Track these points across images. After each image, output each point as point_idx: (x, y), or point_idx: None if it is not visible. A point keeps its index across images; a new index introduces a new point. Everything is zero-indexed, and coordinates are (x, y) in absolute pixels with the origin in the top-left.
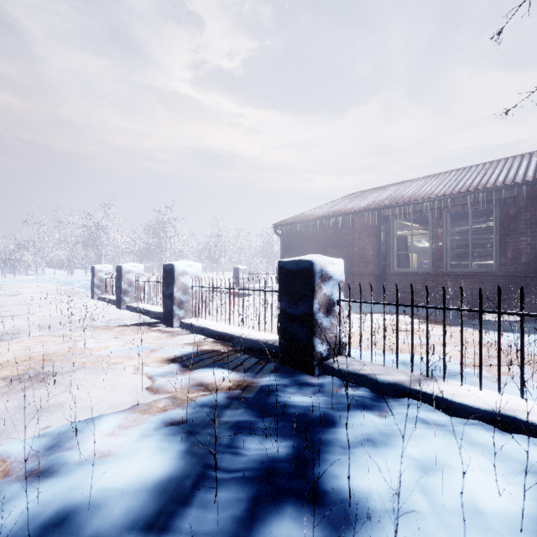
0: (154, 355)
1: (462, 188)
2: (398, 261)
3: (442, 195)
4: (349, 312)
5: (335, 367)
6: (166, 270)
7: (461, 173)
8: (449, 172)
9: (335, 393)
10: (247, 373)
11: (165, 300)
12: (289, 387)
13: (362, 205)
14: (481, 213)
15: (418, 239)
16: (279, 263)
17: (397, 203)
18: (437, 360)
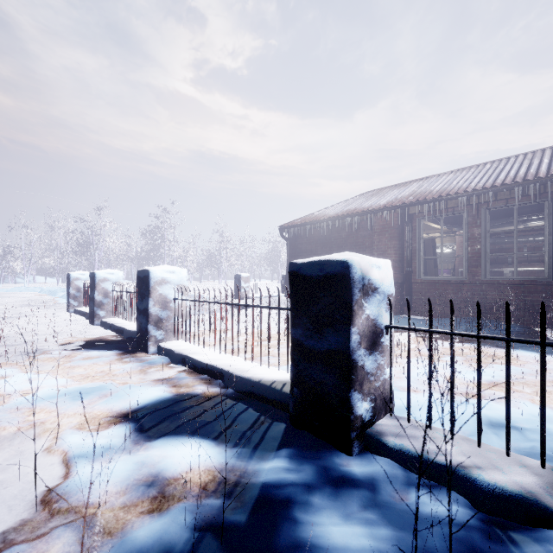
0: (101, 406)
1: (506, 179)
2: (424, 267)
3: (482, 187)
4: (408, 347)
5: (388, 443)
6: (140, 278)
7: (499, 164)
8: (482, 165)
9: (402, 515)
10: (239, 451)
11: (139, 317)
12: (312, 493)
13: (381, 203)
14: (525, 210)
15: (437, 244)
16: (291, 265)
17: (425, 199)
18: (534, 416)
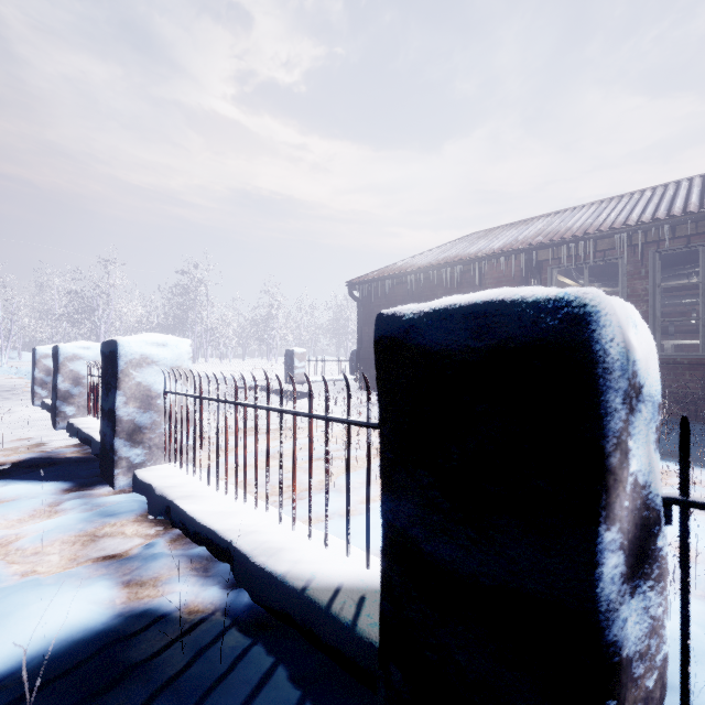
0: None
1: (690, 206)
2: None
3: (652, 219)
4: None
5: None
6: (104, 355)
7: (666, 190)
8: (638, 192)
9: None
10: None
11: (102, 424)
12: None
13: (495, 247)
14: None
15: None
16: (383, 322)
17: (562, 238)
18: None
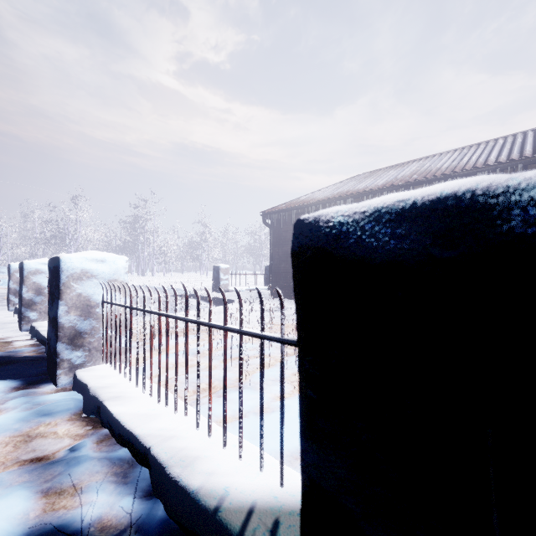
0: None
1: None
2: None
3: (508, 159)
4: None
5: None
6: (50, 269)
7: (516, 138)
8: (492, 141)
9: None
10: None
11: (48, 329)
12: None
13: (379, 184)
14: None
15: None
16: (304, 228)
17: (434, 176)
18: None
